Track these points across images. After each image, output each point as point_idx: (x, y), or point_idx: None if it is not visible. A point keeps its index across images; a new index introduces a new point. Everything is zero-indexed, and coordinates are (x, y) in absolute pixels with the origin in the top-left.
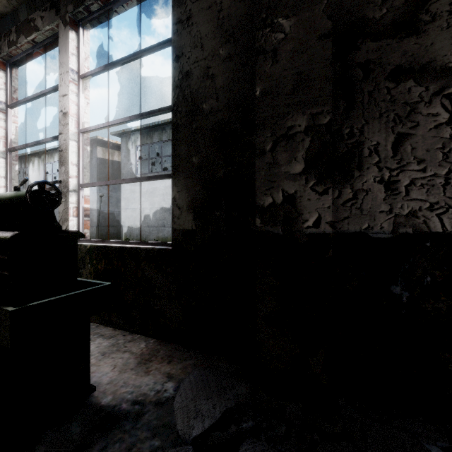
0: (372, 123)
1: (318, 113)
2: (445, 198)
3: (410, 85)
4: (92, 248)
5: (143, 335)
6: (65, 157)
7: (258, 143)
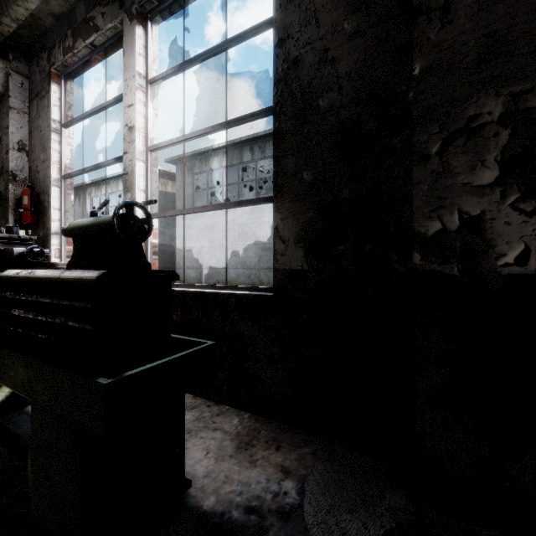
0: None
1: (524, 91)
2: None
3: None
4: None
5: (233, 407)
6: (131, 182)
7: (416, 144)
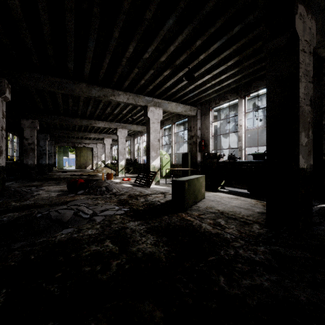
0: None
1: None
2: None
3: None
4: None
5: None
6: (241, 139)
7: (323, 136)
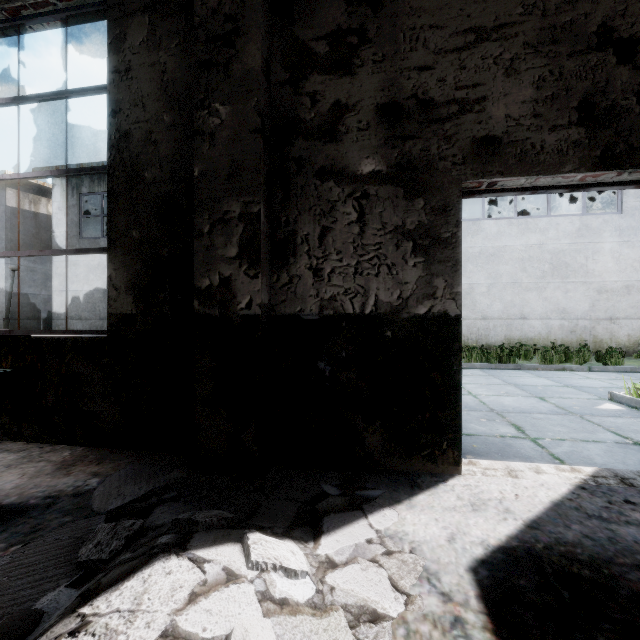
0: (304, 215)
1: (250, 202)
2: (355, 285)
3: (332, 185)
4: None
5: (69, 445)
6: None
7: (196, 224)
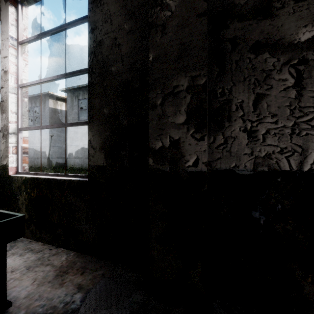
0: (238, 85)
1: (196, 75)
2: (291, 144)
3: (266, 57)
4: (26, 179)
5: (66, 249)
6: (5, 106)
7: (151, 99)
